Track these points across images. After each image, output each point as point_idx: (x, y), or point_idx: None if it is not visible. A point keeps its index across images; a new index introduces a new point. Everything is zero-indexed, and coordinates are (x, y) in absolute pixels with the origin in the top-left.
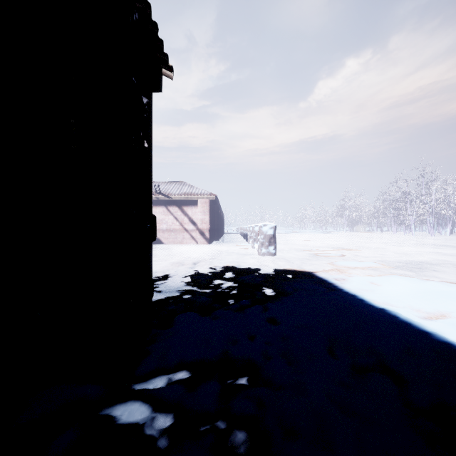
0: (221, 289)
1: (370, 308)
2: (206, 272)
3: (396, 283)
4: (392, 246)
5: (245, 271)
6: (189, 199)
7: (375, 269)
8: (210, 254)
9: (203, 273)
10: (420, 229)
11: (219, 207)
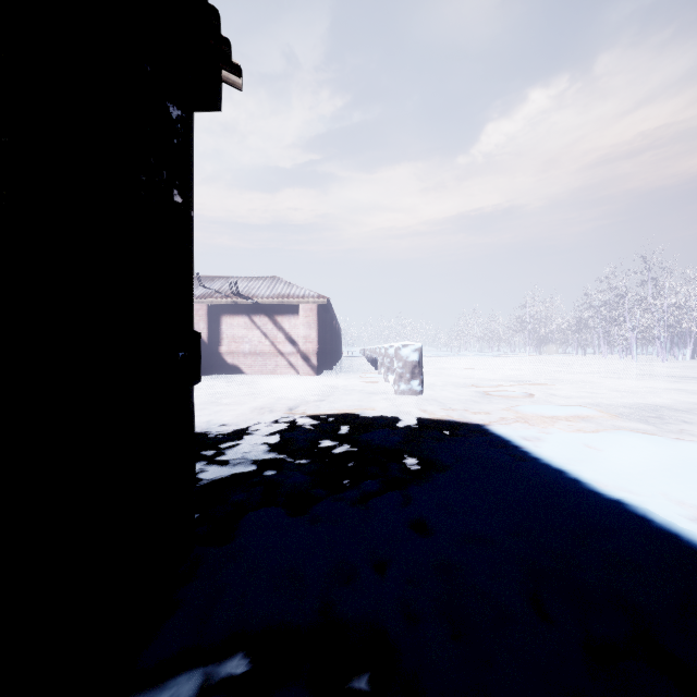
0: (331, 458)
1: (597, 501)
2: (307, 425)
3: (629, 446)
4: (605, 379)
5: (372, 422)
6: (285, 305)
7: (586, 420)
8: (317, 391)
9: (302, 428)
10: (643, 351)
11: (332, 317)
